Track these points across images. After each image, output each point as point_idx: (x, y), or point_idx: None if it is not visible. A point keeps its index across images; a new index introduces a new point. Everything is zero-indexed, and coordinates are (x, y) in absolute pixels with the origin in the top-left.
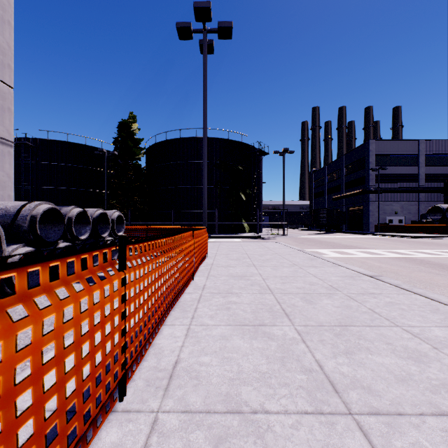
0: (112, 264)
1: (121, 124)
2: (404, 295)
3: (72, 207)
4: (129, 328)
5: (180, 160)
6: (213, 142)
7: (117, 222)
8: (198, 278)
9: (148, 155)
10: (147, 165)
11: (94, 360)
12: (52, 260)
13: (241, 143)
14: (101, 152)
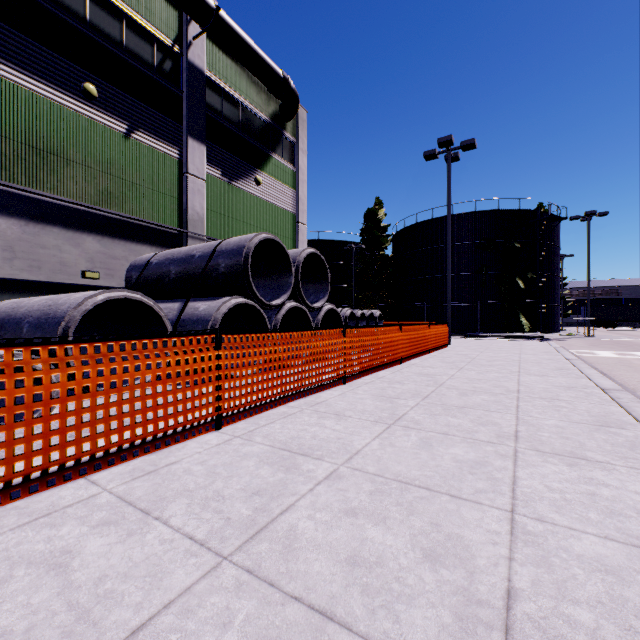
0: (399, 330)
1: (367, 214)
2: (560, 364)
3: (358, 310)
4: (402, 347)
5: (433, 245)
6: (476, 217)
7: (378, 319)
8: (433, 353)
9: (395, 241)
10: (394, 253)
11: (397, 348)
12: (392, 327)
13: (518, 211)
14: (349, 248)
